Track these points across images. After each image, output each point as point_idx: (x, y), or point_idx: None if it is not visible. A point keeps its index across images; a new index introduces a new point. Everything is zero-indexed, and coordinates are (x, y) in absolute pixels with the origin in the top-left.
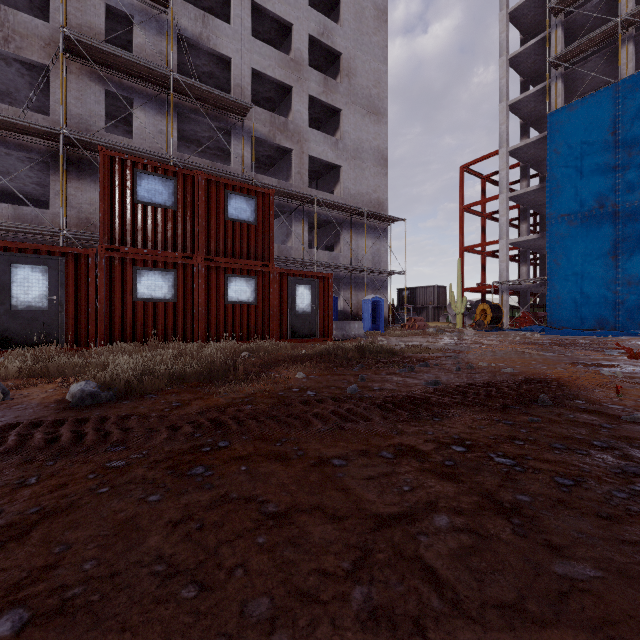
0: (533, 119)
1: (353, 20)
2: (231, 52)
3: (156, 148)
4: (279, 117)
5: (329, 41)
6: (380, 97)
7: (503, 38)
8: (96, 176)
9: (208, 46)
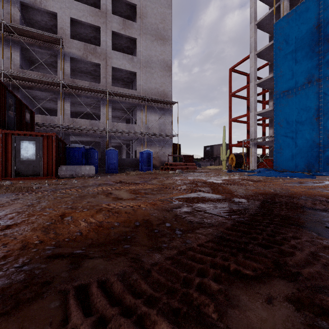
0: None
1: None
2: (56, 9)
3: (5, 67)
4: (90, 45)
5: None
6: (165, 29)
7: None
8: None
9: (40, 7)
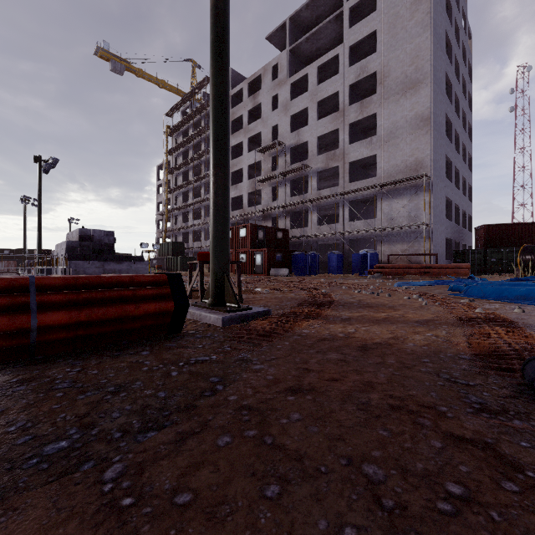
0: None
1: (386, 35)
2: (308, 138)
3: (284, 200)
4: (331, 152)
5: (364, 74)
6: (418, 68)
7: None
8: (270, 218)
9: (299, 144)
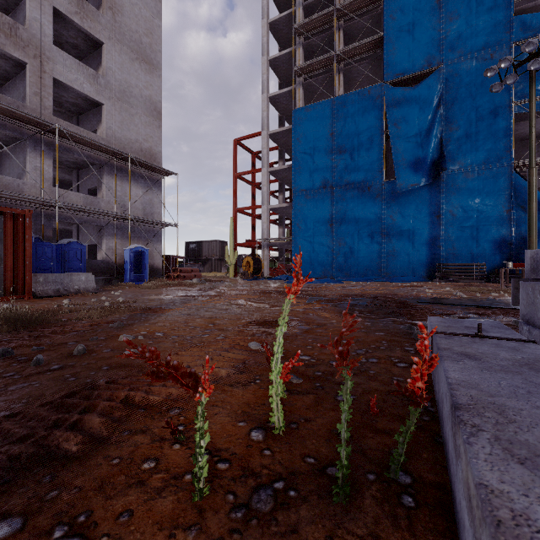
0: (287, 115)
1: None
2: None
3: None
4: (2, 14)
5: None
6: (153, 48)
7: (265, 41)
8: None
9: None
